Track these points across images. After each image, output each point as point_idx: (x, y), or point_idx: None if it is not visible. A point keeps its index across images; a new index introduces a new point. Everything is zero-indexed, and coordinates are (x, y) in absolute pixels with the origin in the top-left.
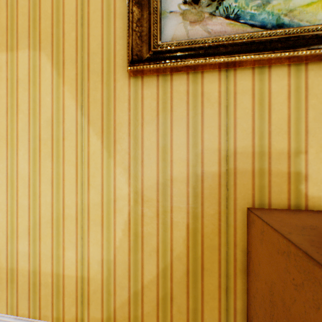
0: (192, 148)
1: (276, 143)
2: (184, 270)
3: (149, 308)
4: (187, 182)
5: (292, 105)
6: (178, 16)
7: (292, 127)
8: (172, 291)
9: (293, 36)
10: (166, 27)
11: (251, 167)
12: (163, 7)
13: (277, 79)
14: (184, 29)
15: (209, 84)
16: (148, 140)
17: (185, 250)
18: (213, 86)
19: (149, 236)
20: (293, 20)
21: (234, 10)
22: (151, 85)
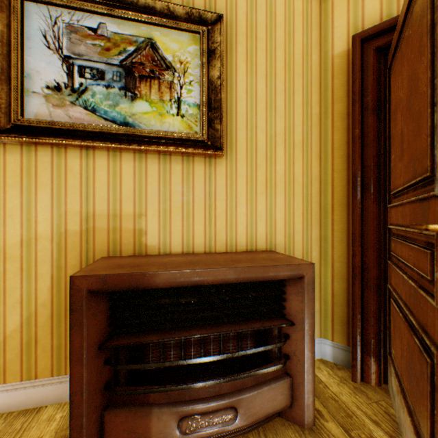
0: (57, 210)
1: (126, 208)
2: (49, 314)
3: (13, 355)
4: (52, 239)
5: (137, 181)
6: (42, 98)
7: (137, 197)
8: (38, 335)
9: (133, 134)
10: (30, 104)
11: (108, 226)
12: (27, 86)
13: (127, 161)
14: (48, 110)
15: (72, 159)
16: (11, 202)
17: (50, 297)
18: (76, 160)
19: (13, 290)
20: (136, 121)
21: (92, 104)
22: (15, 152)
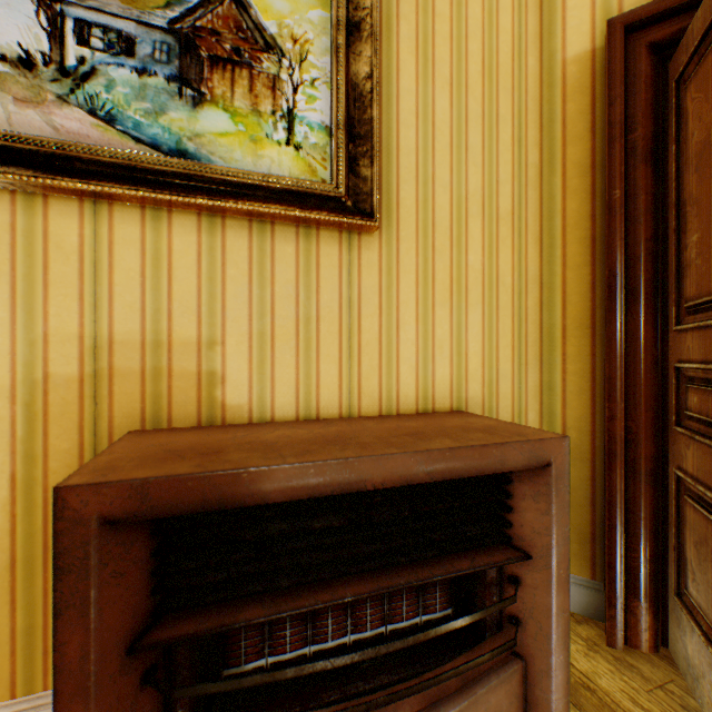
0: (25, 332)
1: (181, 328)
2: (6, 561)
3: None
4: (13, 395)
5: (204, 274)
6: None
7: (205, 305)
8: None
9: (196, 174)
10: None
11: (142, 365)
12: None
13: (183, 232)
14: (3, 109)
15: (61, 220)
16: None
17: (8, 523)
18: (70, 224)
19: None
20: (202, 150)
21: (106, 106)
22: None
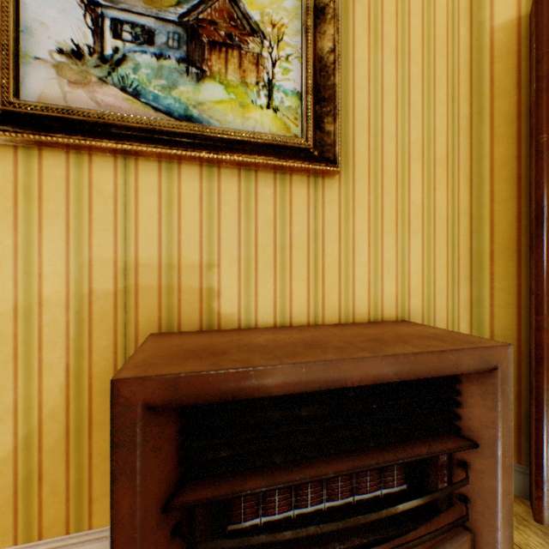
0: (75, 258)
1: (188, 254)
2: (62, 430)
3: (1, 502)
4: (67, 305)
5: (205, 211)
6: (51, 68)
7: (205, 236)
8: (43, 465)
9: (199, 134)
10: (30, 78)
11: (158, 283)
12: (24, 47)
13: (189, 179)
14: (61, 90)
15: (101, 172)
16: None
17: (64, 402)
18: (107, 175)
19: (1, 392)
20: (204, 115)
21: (133, 84)
22: (4, 159)
